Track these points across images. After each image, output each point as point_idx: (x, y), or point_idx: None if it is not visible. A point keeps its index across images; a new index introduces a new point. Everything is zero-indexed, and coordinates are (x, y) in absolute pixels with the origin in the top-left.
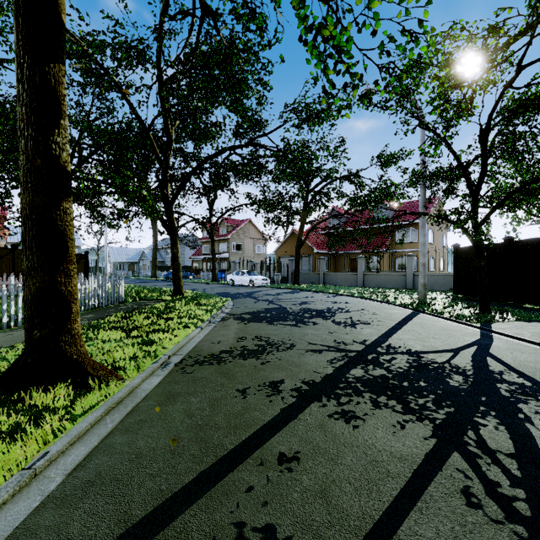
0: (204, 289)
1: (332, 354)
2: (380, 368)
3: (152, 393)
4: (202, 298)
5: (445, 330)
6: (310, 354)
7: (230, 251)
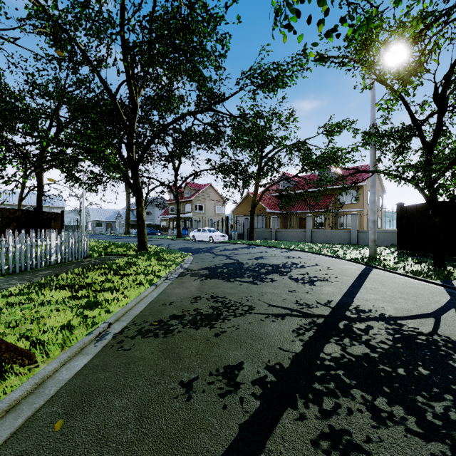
0: (168, 245)
1: (296, 321)
2: (359, 342)
3: (65, 388)
4: (164, 253)
5: (408, 288)
6: (272, 321)
7: (193, 211)
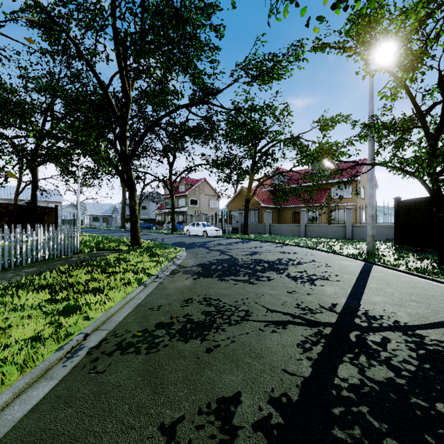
0: (163, 239)
1: (300, 331)
2: (379, 362)
3: (11, 434)
4: (157, 248)
5: (416, 288)
6: (272, 331)
7: (188, 205)
